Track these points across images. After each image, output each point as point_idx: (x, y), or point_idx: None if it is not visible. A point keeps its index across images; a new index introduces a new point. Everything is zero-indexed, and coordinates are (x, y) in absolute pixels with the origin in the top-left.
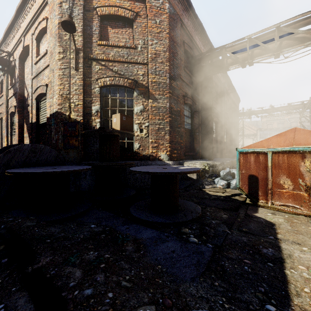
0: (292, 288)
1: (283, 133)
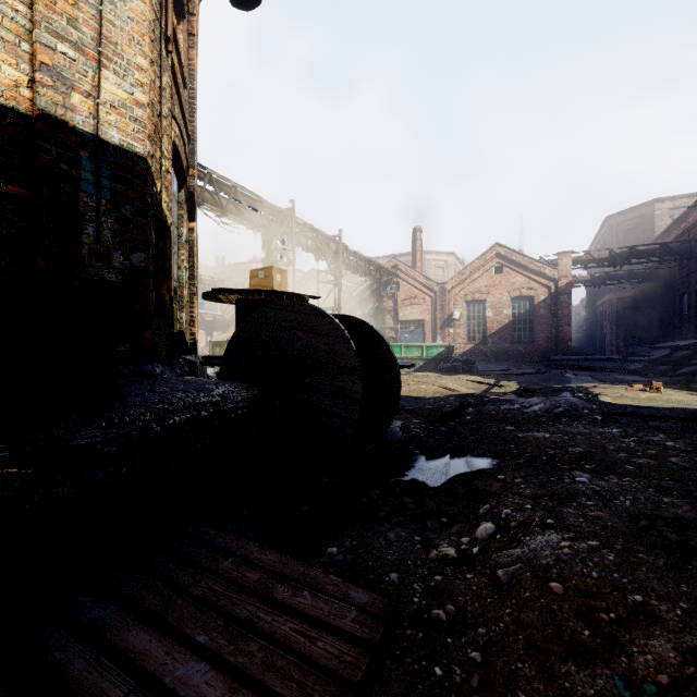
0: (414, 396)
1: None
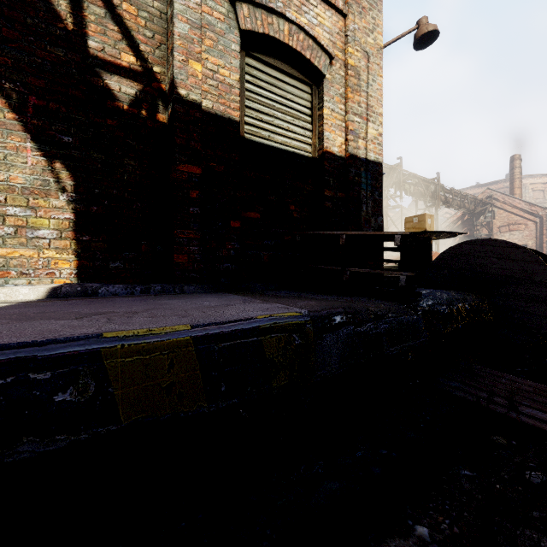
0: None
1: (435, 255)
